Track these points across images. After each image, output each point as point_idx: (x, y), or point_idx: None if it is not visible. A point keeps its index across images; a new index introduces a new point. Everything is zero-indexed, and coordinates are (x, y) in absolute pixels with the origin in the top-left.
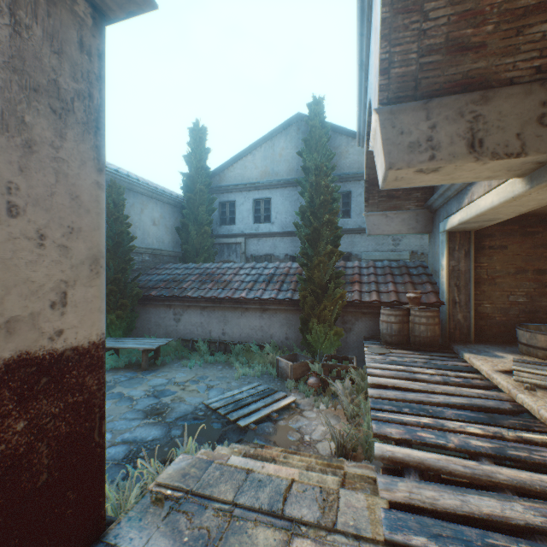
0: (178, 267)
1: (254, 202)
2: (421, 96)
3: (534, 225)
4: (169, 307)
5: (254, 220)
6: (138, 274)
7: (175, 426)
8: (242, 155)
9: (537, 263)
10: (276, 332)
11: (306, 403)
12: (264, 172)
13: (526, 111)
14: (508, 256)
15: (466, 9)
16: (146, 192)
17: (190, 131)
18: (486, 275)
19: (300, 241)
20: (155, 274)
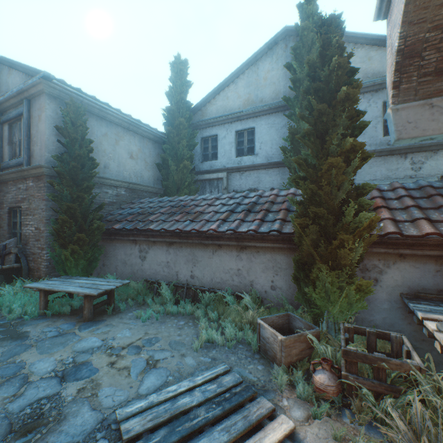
0: (152, 200)
1: (236, 134)
2: None
3: None
4: (135, 242)
5: (236, 153)
6: (101, 205)
7: None
8: (224, 86)
9: None
10: (258, 279)
11: (316, 442)
12: (247, 100)
13: None
14: None
15: None
16: (121, 123)
17: (171, 65)
18: None
19: (288, 172)
20: (127, 208)
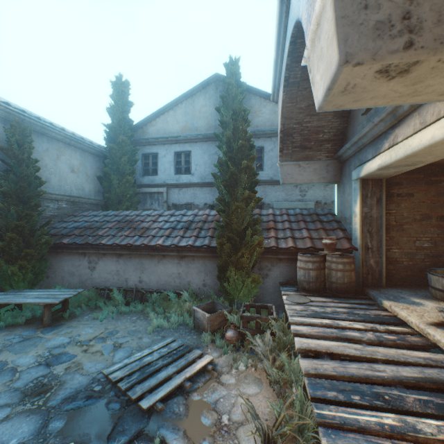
0: (97, 214)
1: (175, 154)
2: None
3: (438, 174)
4: (84, 255)
5: (175, 171)
6: (48, 221)
7: (57, 414)
8: (164, 111)
9: (440, 210)
10: (194, 279)
11: (224, 363)
12: (185, 127)
13: None
14: (414, 204)
15: None
16: (63, 138)
17: (112, 84)
18: (395, 222)
19: (218, 191)
20: (71, 221)
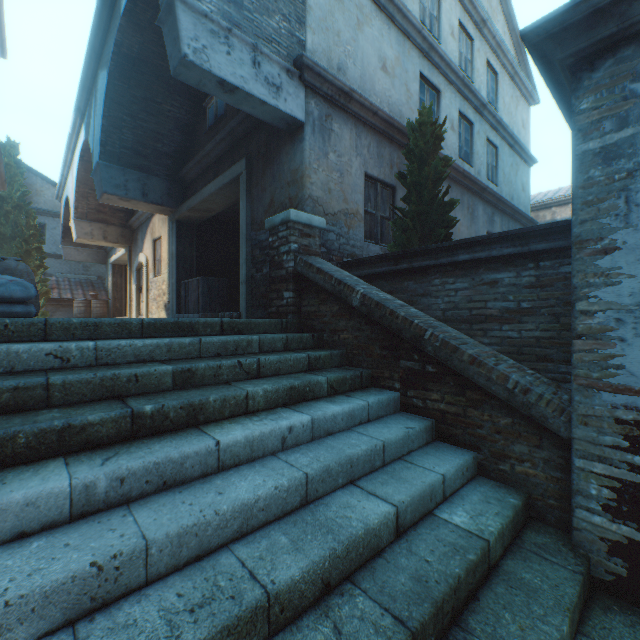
0: None
1: None
2: (90, 220)
3: None
4: None
5: None
6: None
7: None
8: None
9: None
10: None
11: None
12: None
13: (119, 233)
14: None
15: (101, 204)
16: None
17: None
18: None
19: None
20: None
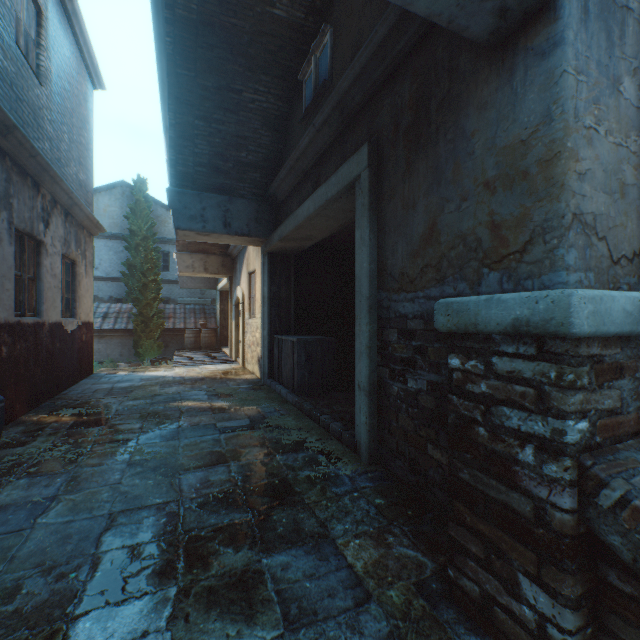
0: None
1: None
2: (190, 251)
3: None
4: None
5: None
6: None
7: None
8: None
9: None
10: (113, 352)
11: None
12: None
13: (219, 262)
14: None
15: None
16: None
17: None
18: None
19: (125, 286)
20: None
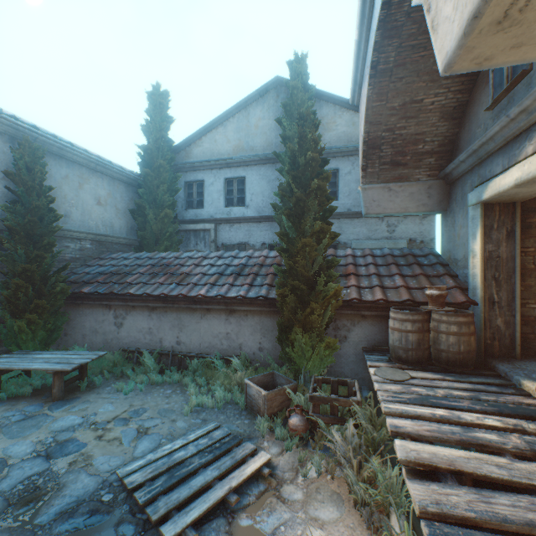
0: (127, 256)
1: (225, 181)
2: None
3: None
4: (109, 307)
5: (225, 202)
6: (65, 265)
7: None
8: (211, 127)
9: None
10: (247, 341)
11: (286, 465)
12: (237, 146)
13: None
14: None
15: None
16: (86, 163)
17: (148, 95)
18: (533, 264)
19: (279, 227)
20: (96, 266)
